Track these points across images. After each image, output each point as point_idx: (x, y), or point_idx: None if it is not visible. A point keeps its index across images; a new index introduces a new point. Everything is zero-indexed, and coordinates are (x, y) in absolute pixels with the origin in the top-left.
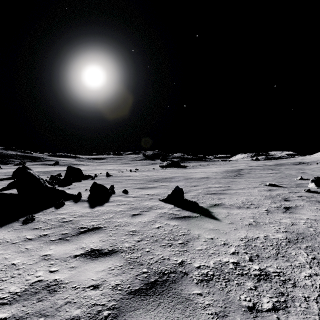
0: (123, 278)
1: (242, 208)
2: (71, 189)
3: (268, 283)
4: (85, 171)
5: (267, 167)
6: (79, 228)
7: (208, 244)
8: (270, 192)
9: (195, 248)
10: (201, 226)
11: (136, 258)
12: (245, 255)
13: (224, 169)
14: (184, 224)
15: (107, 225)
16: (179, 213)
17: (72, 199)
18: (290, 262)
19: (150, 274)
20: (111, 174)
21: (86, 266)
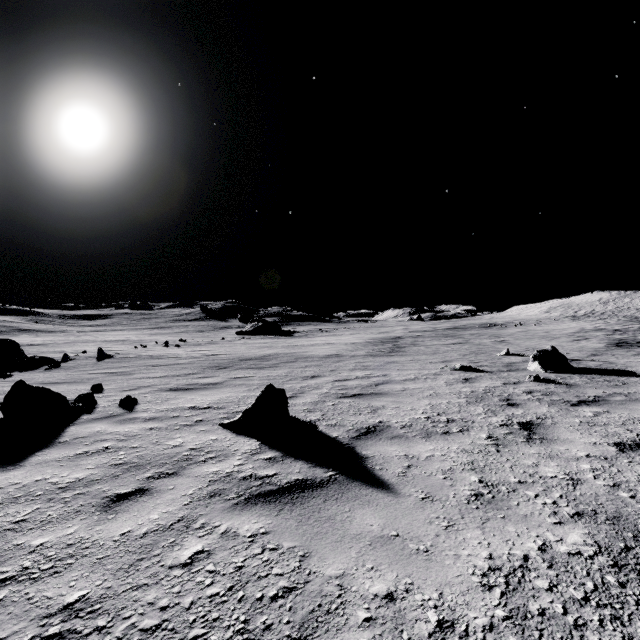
0: None
1: (435, 436)
2: None
3: None
4: (42, 348)
5: (441, 333)
6: None
7: None
8: (470, 386)
9: None
10: (345, 526)
11: None
12: None
13: (367, 338)
14: (289, 526)
15: None
16: (273, 471)
17: None
18: None
19: None
20: (112, 353)
21: None
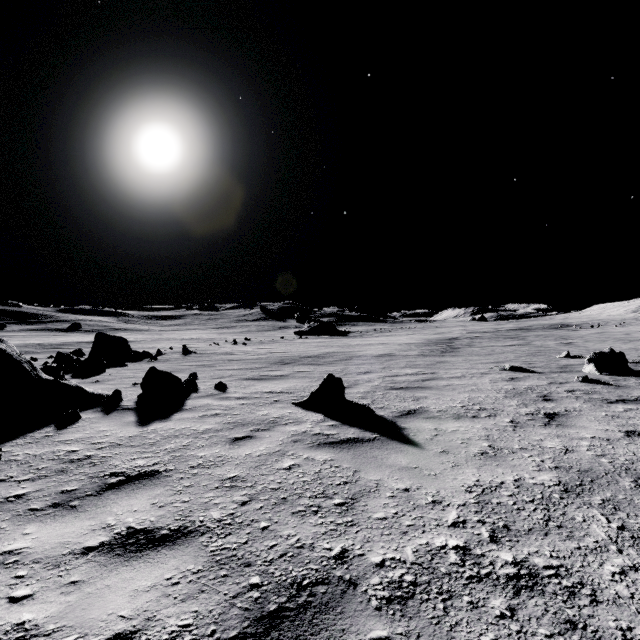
0: (199, 608)
1: (464, 419)
2: (100, 382)
3: (539, 598)
4: (137, 344)
5: (502, 334)
6: (107, 476)
7: (400, 503)
8: (513, 384)
9: (372, 515)
10: (383, 461)
11: (236, 549)
12: (480, 527)
13: (422, 338)
14: (347, 458)
15: (174, 465)
16: (334, 432)
17: (100, 405)
18: (577, 541)
19: (268, 590)
20: (193, 349)
21: (109, 577)
